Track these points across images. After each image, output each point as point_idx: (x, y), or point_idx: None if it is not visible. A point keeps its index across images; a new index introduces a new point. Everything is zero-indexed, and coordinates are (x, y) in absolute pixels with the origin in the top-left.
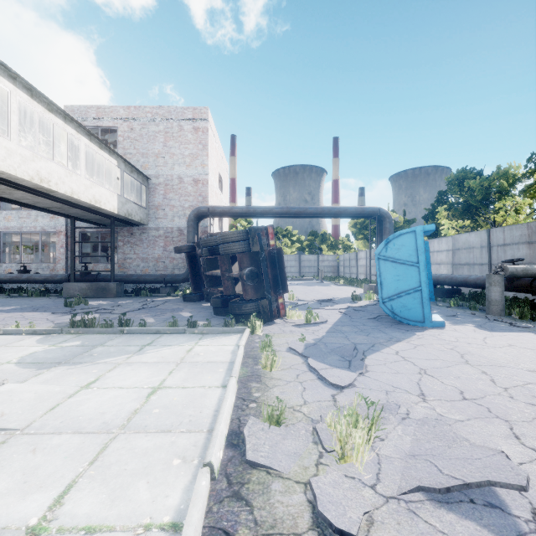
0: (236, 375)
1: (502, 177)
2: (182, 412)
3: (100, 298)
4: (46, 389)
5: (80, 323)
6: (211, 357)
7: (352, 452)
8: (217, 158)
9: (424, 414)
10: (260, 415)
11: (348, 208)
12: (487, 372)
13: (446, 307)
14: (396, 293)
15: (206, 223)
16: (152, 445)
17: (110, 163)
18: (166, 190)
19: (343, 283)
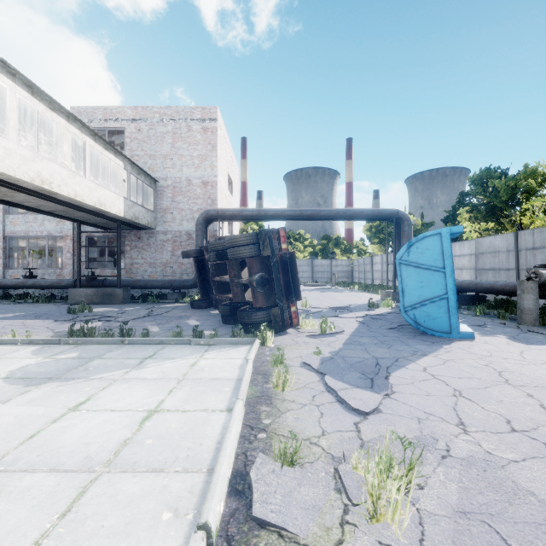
0: (243, 397)
1: (529, 176)
2: (179, 444)
3: (106, 304)
4: (29, 411)
5: (79, 333)
6: (217, 372)
7: (386, 509)
8: (227, 160)
9: (467, 450)
10: (271, 450)
11: (364, 211)
12: (533, 394)
13: (472, 316)
14: (419, 301)
15: (215, 226)
16: (140, 491)
17: (116, 165)
18: (174, 193)
19: (358, 289)
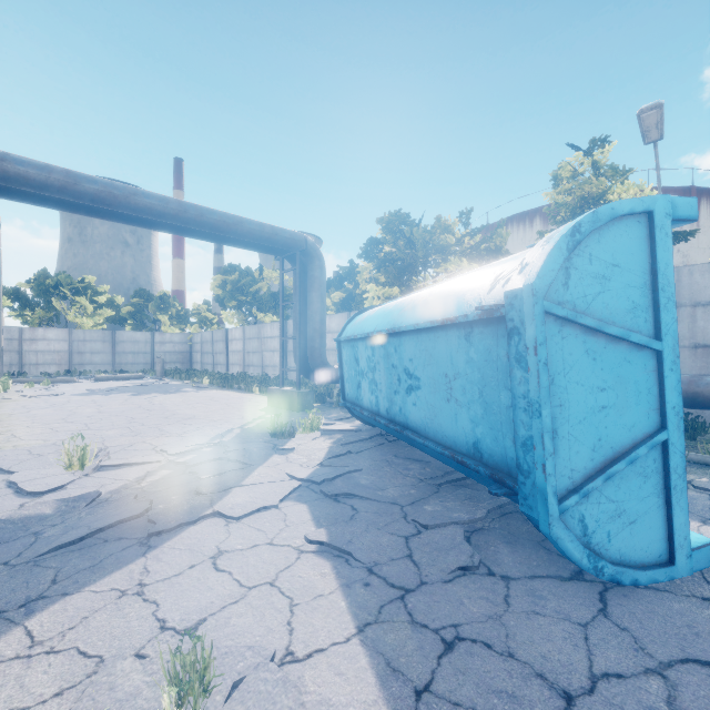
0: None
1: (444, 231)
2: None
3: None
4: None
5: None
6: None
7: None
8: None
9: None
10: None
11: (245, 221)
12: None
13: None
14: (597, 464)
15: None
16: None
17: None
18: None
19: (210, 383)
